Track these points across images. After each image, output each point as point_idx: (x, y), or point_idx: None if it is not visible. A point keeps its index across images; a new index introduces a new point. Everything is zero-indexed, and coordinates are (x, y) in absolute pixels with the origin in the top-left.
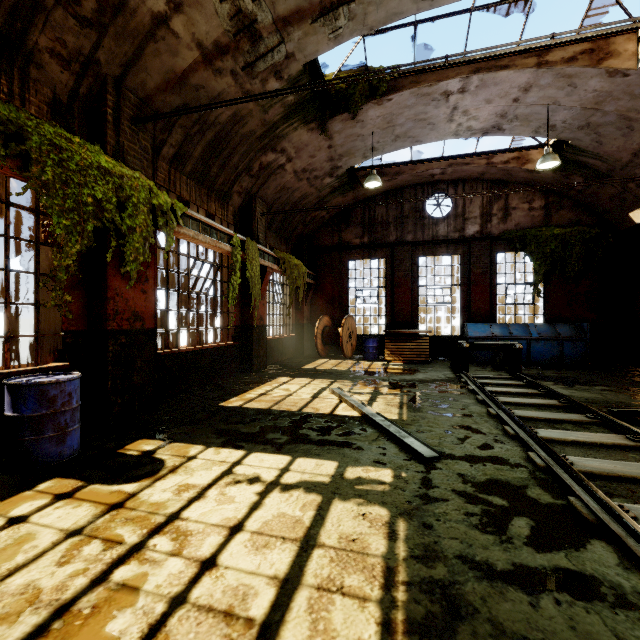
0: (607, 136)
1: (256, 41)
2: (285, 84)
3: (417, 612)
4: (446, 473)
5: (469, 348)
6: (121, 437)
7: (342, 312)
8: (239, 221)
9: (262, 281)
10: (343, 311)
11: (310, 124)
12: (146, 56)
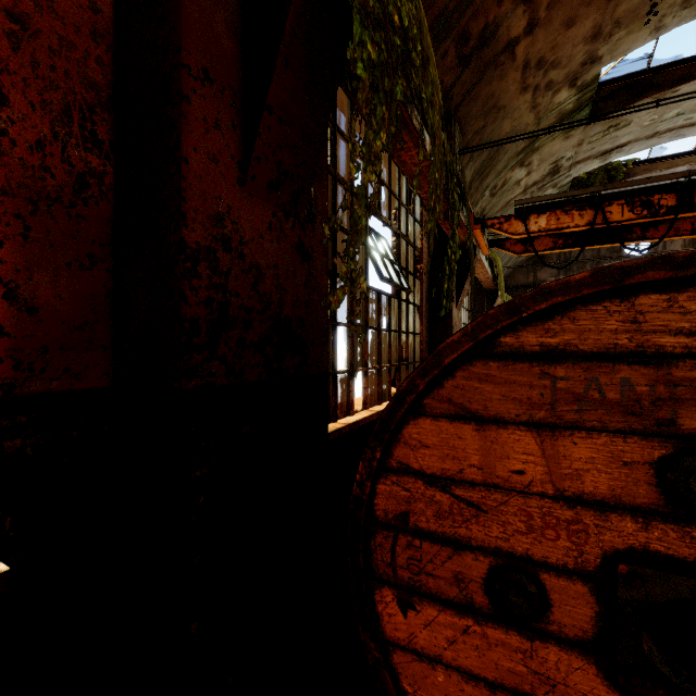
0: None
1: (554, 175)
2: (555, 189)
3: None
4: None
5: None
6: None
7: None
8: None
9: None
10: None
11: None
12: (501, 199)
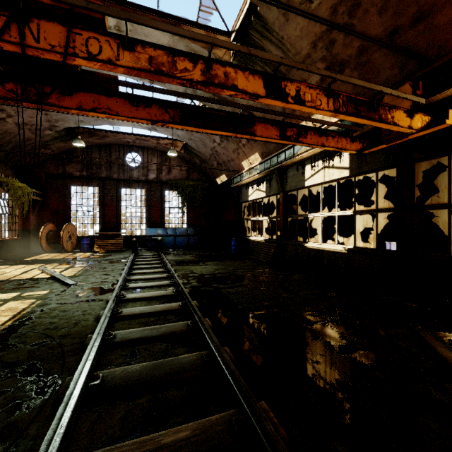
0: (199, 146)
1: None
2: None
3: (28, 313)
4: (76, 288)
5: (137, 241)
6: None
7: (66, 221)
8: None
9: None
10: (67, 220)
11: None
12: None
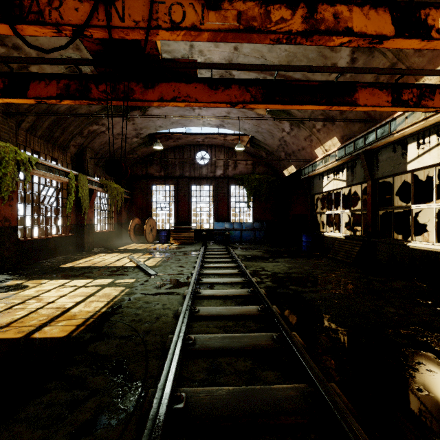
0: (266, 137)
1: None
2: None
3: (118, 301)
4: (156, 278)
5: (206, 235)
6: (0, 281)
7: (148, 216)
8: (75, 161)
9: (91, 198)
10: (149, 215)
11: (119, 113)
12: None
